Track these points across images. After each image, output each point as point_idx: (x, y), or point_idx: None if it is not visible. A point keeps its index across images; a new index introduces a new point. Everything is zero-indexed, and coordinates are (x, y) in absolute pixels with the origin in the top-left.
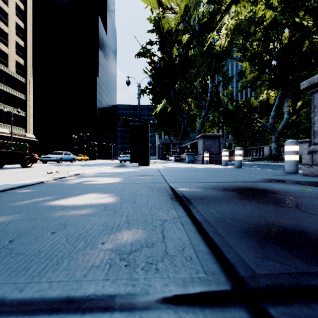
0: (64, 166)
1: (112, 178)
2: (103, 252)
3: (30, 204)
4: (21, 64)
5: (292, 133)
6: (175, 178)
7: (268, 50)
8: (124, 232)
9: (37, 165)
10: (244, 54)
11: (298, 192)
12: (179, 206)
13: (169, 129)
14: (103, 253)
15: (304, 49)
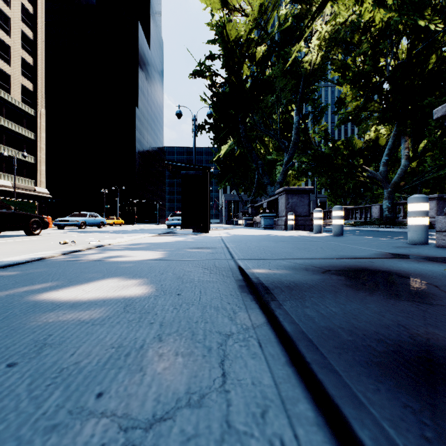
0: (87, 233)
1: (151, 251)
2: (93, 421)
3: (1, 300)
4: (29, 89)
5: (412, 186)
6: (246, 251)
7: (378, 68)
8: (148, 364)
9: (49, 232)
10: (344, 75)
11: (444, 275)
12: (253, 304)
13: (238, 182)
14: (92, 426)
15: (430, 67)
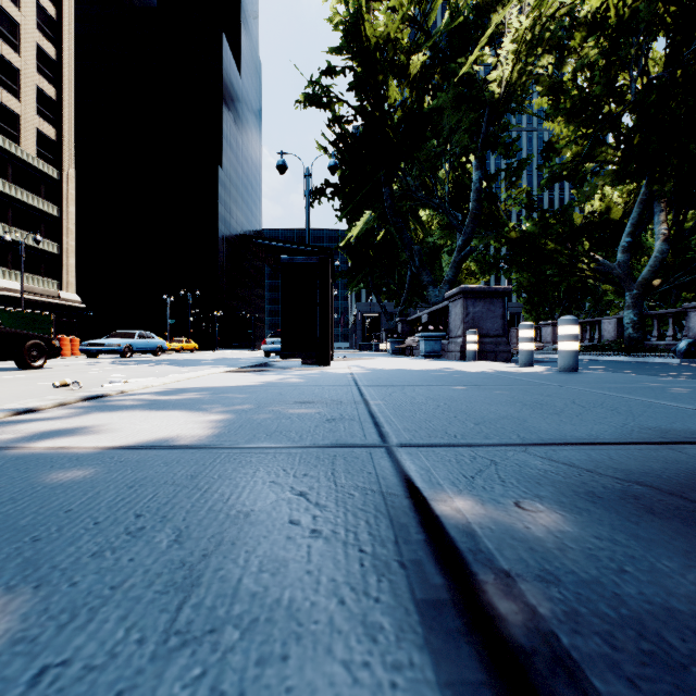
0: (128, 365)
1: (191, 413)
2: None
3: None
4: (50, 137)
5: (675, 286)
6: (412, 414)
7: (616, 88)
8: None
9: (67, 363)
10: (557, 102)
11: None
12: None
13: (379, 282)
14: None
15: None
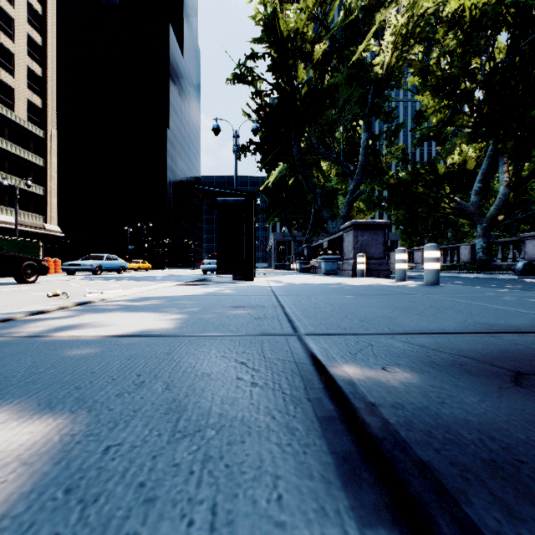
0: (99, 280)
1: (157, 314)
2: None
3: None
4: (37, 105)
5: (514, 220)
6: (315, 314)
7: (470, 70)
8: None
9: (52, 279)
10: (425, 80)
11: None
12: None
13: (290, 217)
14: None
15: None
